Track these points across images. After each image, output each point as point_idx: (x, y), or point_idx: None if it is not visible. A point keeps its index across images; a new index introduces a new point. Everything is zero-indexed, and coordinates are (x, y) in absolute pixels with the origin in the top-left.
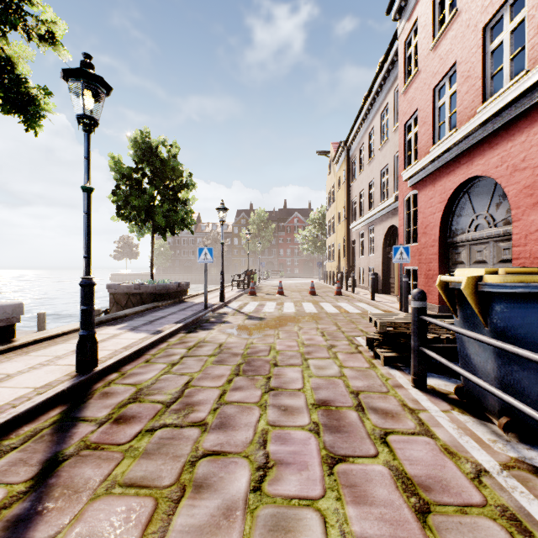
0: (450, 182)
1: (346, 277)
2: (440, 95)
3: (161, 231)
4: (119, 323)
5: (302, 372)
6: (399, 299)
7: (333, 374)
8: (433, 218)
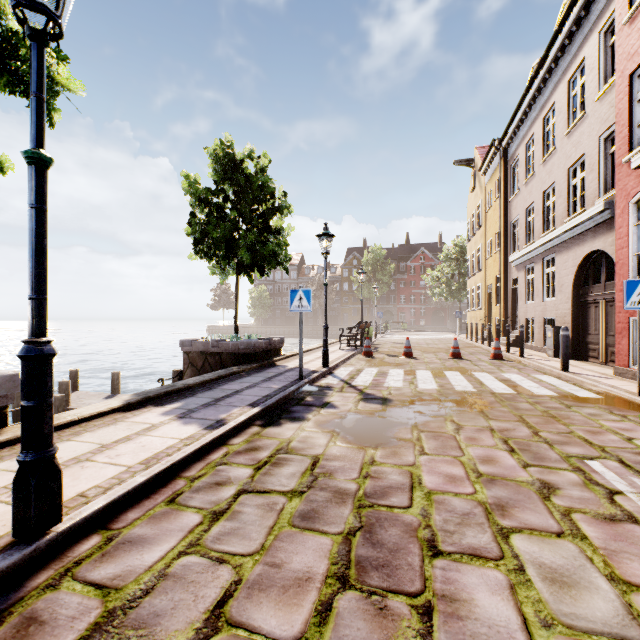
0: None
1: (507, 333)
2: None
3: (247, 271)
4: (173, 400)
5: (513, 597)
6: (638, 376)
7: (614, 623)
8: None
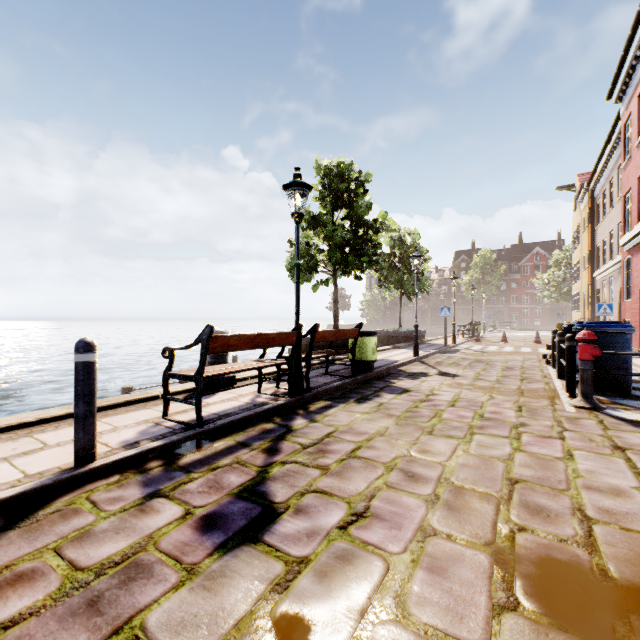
0: None
1: None
2: None
3: (407, 294)
4: (403, 348)
5: (503, 363)
6: None
7: (517, 364)
8: (637, 281)
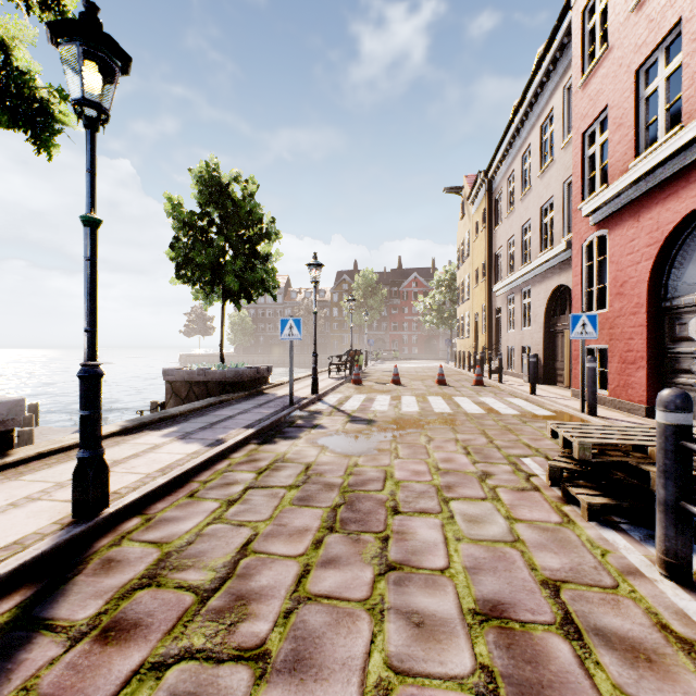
0: (670, 212)
1: (489, 360)
2: (647, 79)
3: (234, 297)
4: (168, 425)
5: (442, 529)
6: (580, 395)
7: (499, 536)
8: (636, 270)
